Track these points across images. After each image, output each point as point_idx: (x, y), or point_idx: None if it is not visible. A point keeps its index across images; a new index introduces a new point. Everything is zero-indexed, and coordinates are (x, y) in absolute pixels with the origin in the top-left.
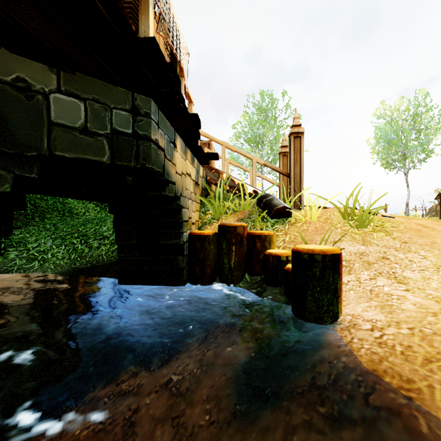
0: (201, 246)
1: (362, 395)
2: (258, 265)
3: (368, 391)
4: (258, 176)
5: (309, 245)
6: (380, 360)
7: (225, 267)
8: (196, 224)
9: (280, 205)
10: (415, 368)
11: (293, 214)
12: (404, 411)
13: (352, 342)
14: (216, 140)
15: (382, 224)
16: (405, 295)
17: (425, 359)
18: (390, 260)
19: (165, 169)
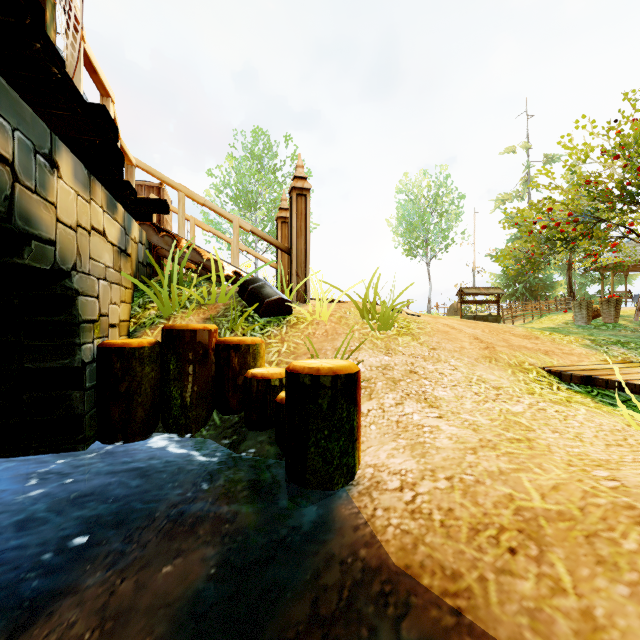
0: (124, 368)
1: (392, 621)
2: (235, 396)
3: (401, 611)
4: (245, 250)
5: (313, 360)
6: (414, 543)
7: (175, 404)
8: (120, 326)
9: (275, 296)
10: (461, 548)
11: (294, 310)
12: None
13: (375, 516)
14: (167, 180)
15: (407, 325)
16: (439, 425)
17: (471, 528)
18: (419, 374)
19: (14, 207)
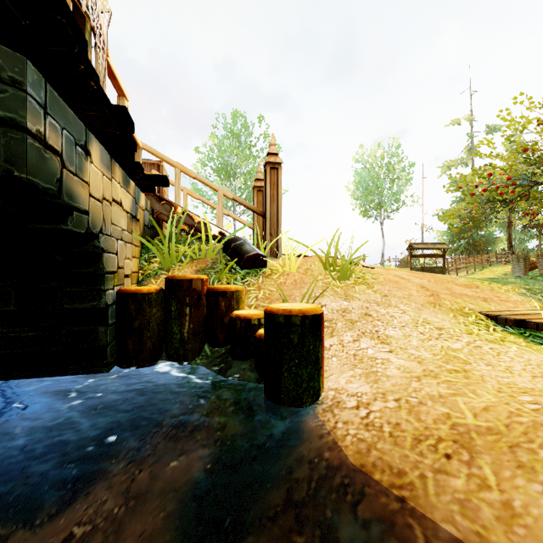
0: (137, 309)
1: (350, 505)
2: (223, 332)
3: (357, 498)
4: (227, 214)
5: (285, 304)
6: (368, 449)
7: (175, 338)
8: (132, 276)
9: (253, 252)
10: (406, 453)
11: (268, 264)
12: (398, 520)
13: (336, 427)
14: (166, 159)
15: (363, 275)
16: (389, 358)
17: (414, 438)
18: (372, 316)
19: (62, 187)
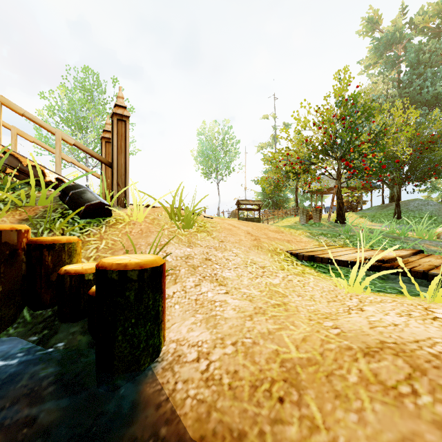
0: None
1: None
2: (49, 291)
3: None
4: (71, 161)
5: (123, 256)
6: (208, 412)
7: None
8: None
9: (95, 201)
10: (244, 407)
11: (114, 213)
12: None
13: (175, 390)
14: None
15: (204, 224)
16: (226, 300)
17: (251, 386)
18: (212, 260)
19: None
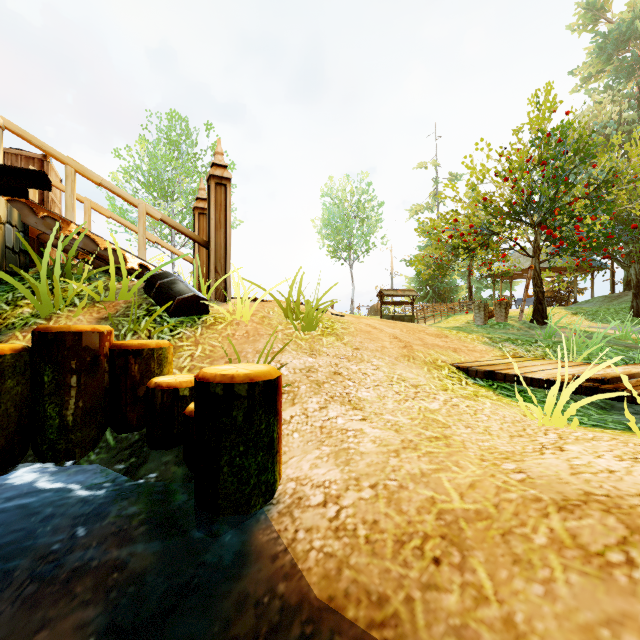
0: None
1: None
2: (135, 410)
3: None
4: (155, 241)
5: (228, 366)
6: (338, 568)
7: (51, 426)
8: None
9: (188, 293)
10: (387, 566)
11: (212, 310)
12: None
13: (296, 539)
14: (50, 150)
15: (332, 325)
16: (363, 429)
17: (396, 541)
18: (343, 375)
19: None
